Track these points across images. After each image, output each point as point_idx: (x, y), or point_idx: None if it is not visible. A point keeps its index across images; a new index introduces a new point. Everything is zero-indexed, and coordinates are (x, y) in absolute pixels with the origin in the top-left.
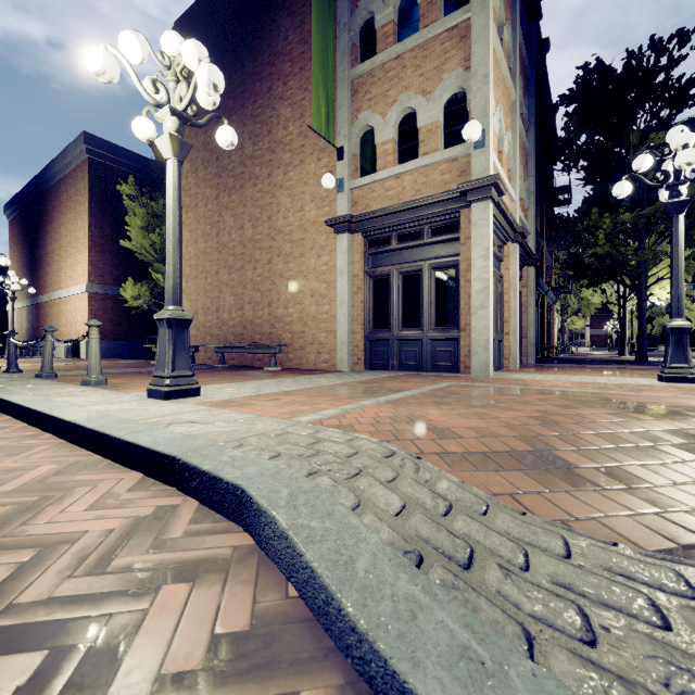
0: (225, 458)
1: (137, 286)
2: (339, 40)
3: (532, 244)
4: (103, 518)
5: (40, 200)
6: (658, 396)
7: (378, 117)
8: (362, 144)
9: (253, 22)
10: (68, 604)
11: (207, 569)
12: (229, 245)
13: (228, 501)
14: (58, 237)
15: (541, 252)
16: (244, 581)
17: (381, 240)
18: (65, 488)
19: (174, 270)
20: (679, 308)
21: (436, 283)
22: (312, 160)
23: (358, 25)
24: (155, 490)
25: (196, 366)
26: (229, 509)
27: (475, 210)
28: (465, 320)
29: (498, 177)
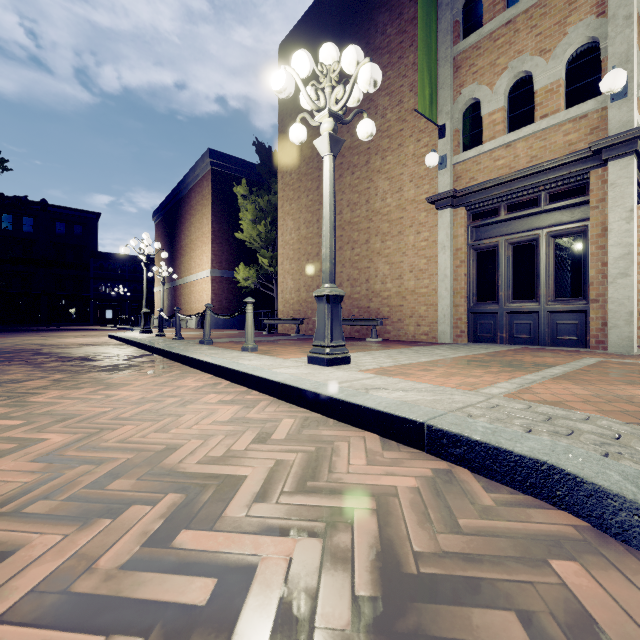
0: (482, 429)
1: (247, 269)
2: (440, 21)
3: None
4: (392, 474)
5: (177, 206)
6: None
7: (484, 88)
8: (464, 119)
9: (351, 26)
10: (467, 561)
11: (571, 548)
12: None
13: (522, 474)
14: (189, 234)
15: None
16: (637, 571)
17: (487, 212)
18: (324, 441)
19: (330, 253)
20: None
21: (555, 252)
22: (410, 142)
23: (461, 1)
24: (406, 451)
25: (303, 336)
26: (524, 483)
27: (612, 168)
28: (597, 291)
29: None
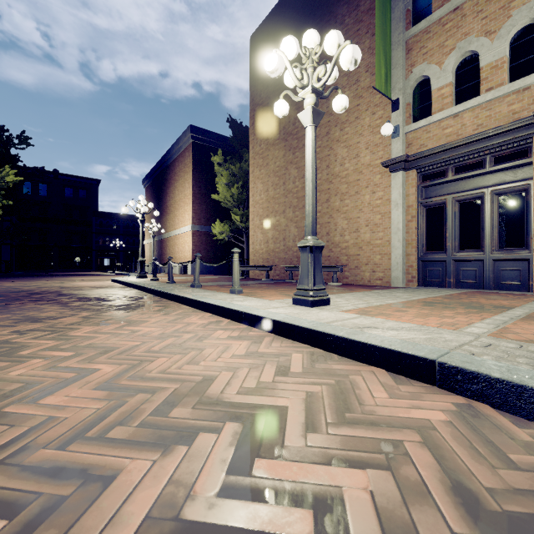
0: (495, 367)
1: (222, 225)
2: (394, 11)
3: None
4: (418, 408)
5: (163, 173)
6: None
7: (434, 67)
8: (415, 94)
9: (313, 18)
10: None
11: None
12: (293, 191)
13: None
14: (173, 196)
15: None
16: None
17: (436, 173)
18: (338, 374)
19: (312, 209)
20: None
21: (498, 208)
22: (366, 115)
23: None
24: (418, 386)
25: (273, 281)
26: None
27: None
28: None
29: None
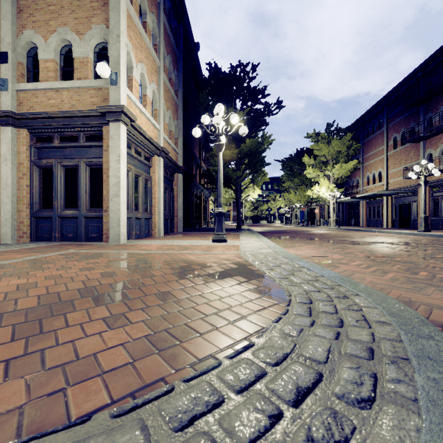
0: None
1: None
2: None
3: (180, 160)
4: None
5: None
6: (188, 253)
7: (41, 38)
8: (29, 57)
9: None
10: None
11: None
12: None
13: None
14: None
15: (199, 167)
16: None
17: (46, 138)
18: None
19: None
20: (220, 202)
21: (90, 176)
22: None
23: None
24: None
25: None
26: None
27: (111, 127)
28: (107, 204)
29: (124, 108)
